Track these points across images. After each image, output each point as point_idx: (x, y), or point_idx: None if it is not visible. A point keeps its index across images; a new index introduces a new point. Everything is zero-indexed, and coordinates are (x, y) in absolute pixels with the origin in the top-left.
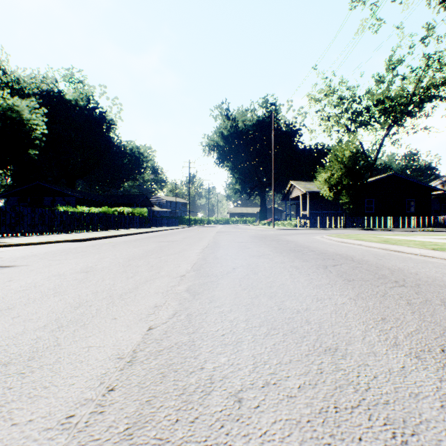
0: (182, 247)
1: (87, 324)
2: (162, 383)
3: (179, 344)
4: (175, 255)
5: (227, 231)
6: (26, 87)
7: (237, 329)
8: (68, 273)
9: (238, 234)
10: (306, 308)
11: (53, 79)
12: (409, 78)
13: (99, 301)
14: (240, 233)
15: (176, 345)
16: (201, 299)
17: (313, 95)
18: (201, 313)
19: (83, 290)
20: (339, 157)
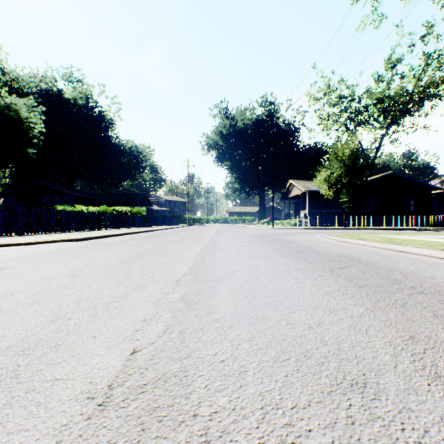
0: (179, 248)
1: (59, 345)
2: (139, 443)
3: (167, 375)
4: (172, 256)
5: (226, 230)
6: (25, 86)
7: (239, 353)
8: (53, 277)
9: (237, 233)
10: (319, 322)
11: (52, 78)
12: (408, 77)
13: (80, 313)
14: (239, 233)
15: (164, 378)
16: (197, 310)
17: (313, 94)
18: (197, 329)
19: (65, 298)
20: (338, 156)
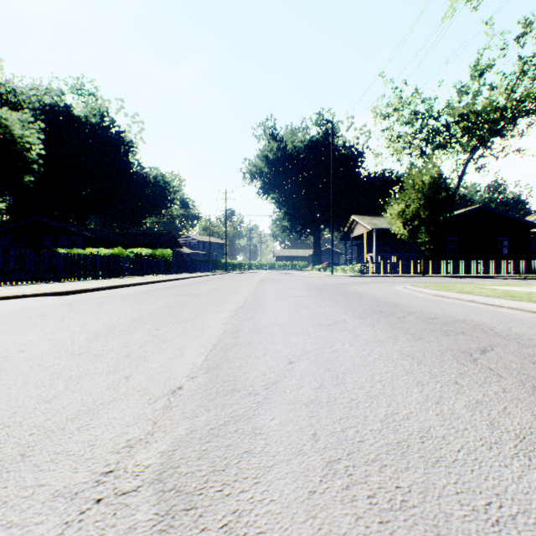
0: (204, 306)
1: None
2: None
3: None
4: (187, 323)
5: (273, 279)
6: (26, 101)
7: None
8: None
9: (288, 283)
10: None
11: (58, 90)
12: (500, 87)
13: None
14: (290, 282)
15: None
16: None
17: (380, 110)
18: None
19: None
20: (416, 184)
